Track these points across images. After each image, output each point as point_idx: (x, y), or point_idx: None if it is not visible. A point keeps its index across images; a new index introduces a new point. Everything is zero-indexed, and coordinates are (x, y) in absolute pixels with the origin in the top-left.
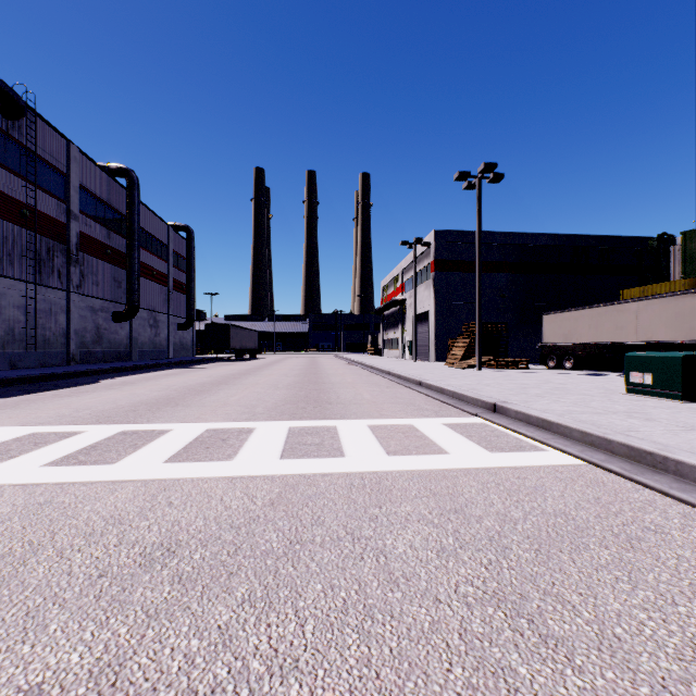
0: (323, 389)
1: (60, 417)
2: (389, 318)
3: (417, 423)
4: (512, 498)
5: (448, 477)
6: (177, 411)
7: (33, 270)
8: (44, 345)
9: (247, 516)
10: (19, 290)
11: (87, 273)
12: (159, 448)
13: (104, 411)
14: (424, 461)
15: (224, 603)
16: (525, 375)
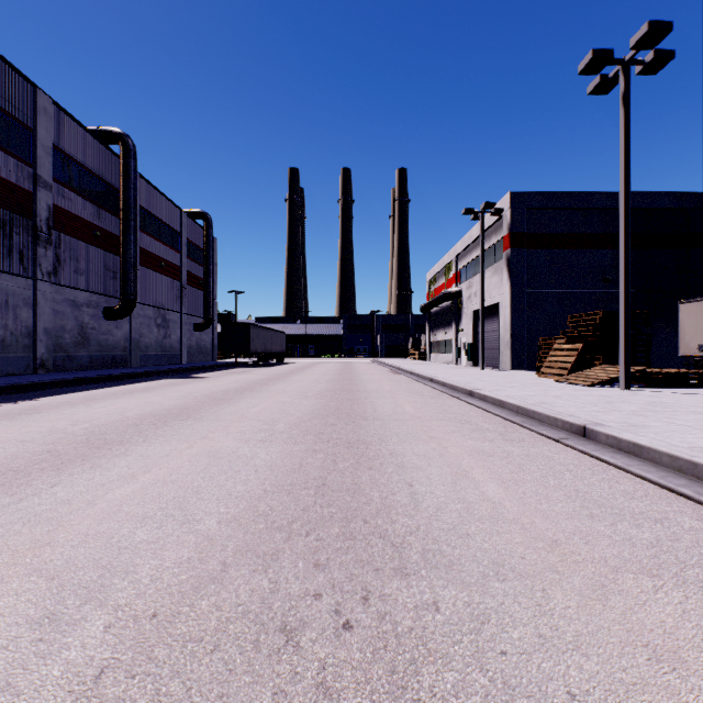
0: (365, 444)
1: None
2: (438, 315)
3: None
4: None
5: None
6: None
7: None
8: None
9: None
10: None
11: (66, 258)
12: None
13: None
14: None
15: None
16: None
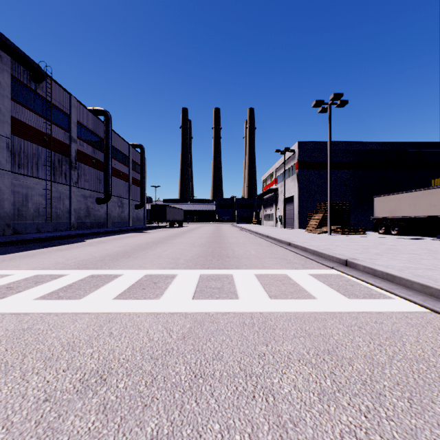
0: (224, 247)
1: (56, 264)
2: (267, 200)
3: (289, 273)
4: (375, 342)
5: (318, 320)
6: (128, 261)
7: (50, 173)
8: (56, 218)
9: (164, 348)
10: (42, 185)
11: (81, 174)
12: (112, 288)
13: (84, 260)
14: (298, 304)
15: (135, 438)
16: (364, 239)
